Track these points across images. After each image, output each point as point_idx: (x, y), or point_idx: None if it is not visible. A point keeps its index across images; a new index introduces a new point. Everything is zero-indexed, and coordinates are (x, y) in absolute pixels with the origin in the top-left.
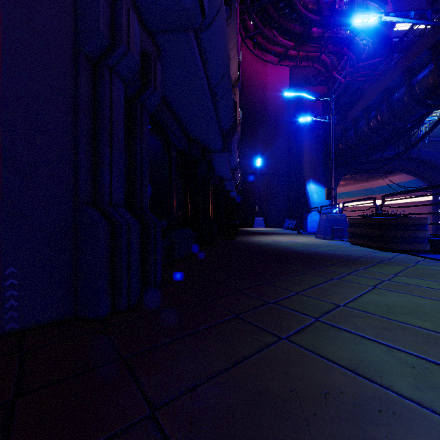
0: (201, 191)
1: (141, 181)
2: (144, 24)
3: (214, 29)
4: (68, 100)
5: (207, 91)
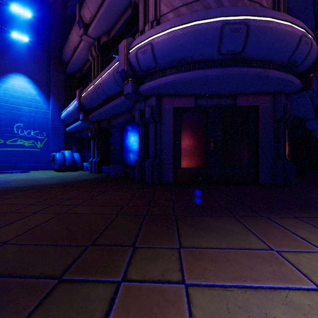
0: (298, 144)
1: (285, 148)
2: (287, 99)
3: (315, 80)
4: (272, 133)
5: (309, 102)
